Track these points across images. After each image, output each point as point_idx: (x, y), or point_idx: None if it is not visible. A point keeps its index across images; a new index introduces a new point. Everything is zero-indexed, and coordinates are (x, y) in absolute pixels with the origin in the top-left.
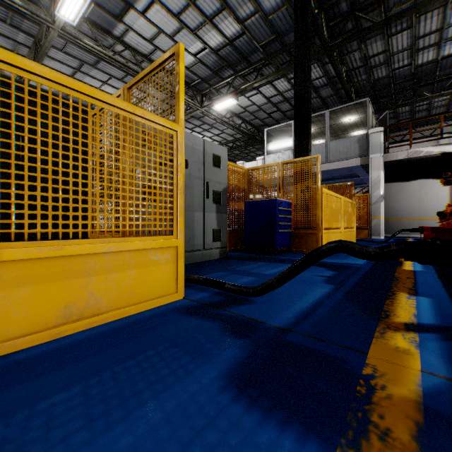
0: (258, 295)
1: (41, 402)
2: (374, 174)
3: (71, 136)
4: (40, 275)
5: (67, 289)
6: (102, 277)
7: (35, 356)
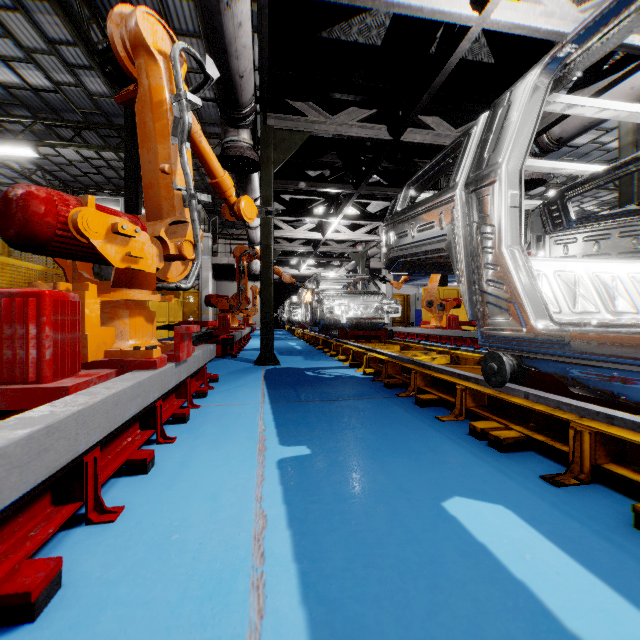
0: None
1: None
2: (204, 273)
3: None
4: None
5: None
6: None
7: None
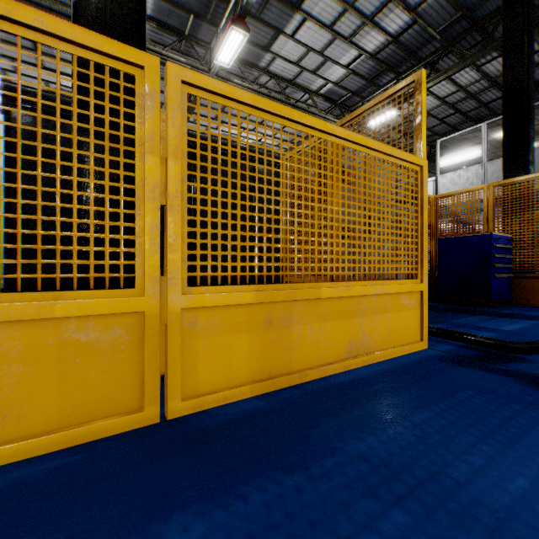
0: (536, 353)
1: (409, 416)
2: None
3: (351, 186)
4: (336, 312)
5: (350, 326)
6: (370, 318)
7: (349, 382)
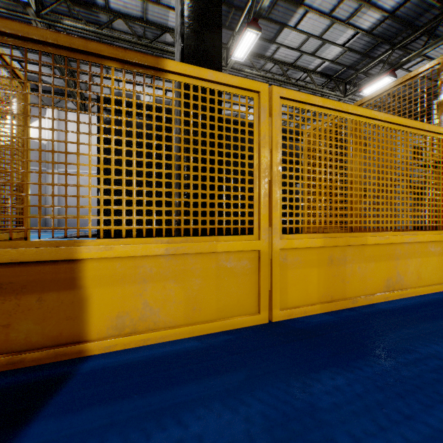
0: None
1: None
2: None
3: (388, 157)
4: (377, 255)
5: (387, 267)
6: (403, 261)
7: (393, 309)
